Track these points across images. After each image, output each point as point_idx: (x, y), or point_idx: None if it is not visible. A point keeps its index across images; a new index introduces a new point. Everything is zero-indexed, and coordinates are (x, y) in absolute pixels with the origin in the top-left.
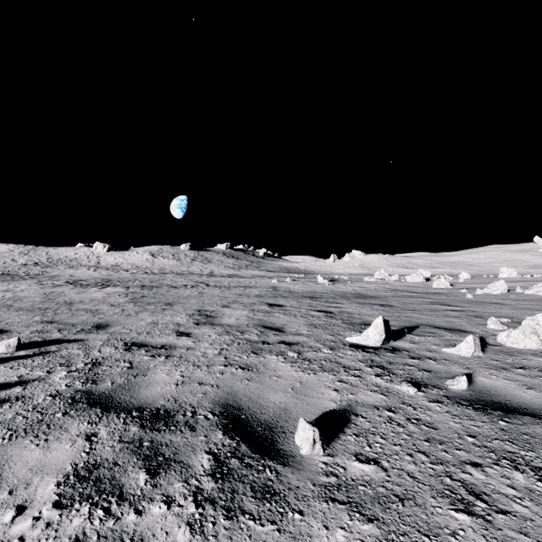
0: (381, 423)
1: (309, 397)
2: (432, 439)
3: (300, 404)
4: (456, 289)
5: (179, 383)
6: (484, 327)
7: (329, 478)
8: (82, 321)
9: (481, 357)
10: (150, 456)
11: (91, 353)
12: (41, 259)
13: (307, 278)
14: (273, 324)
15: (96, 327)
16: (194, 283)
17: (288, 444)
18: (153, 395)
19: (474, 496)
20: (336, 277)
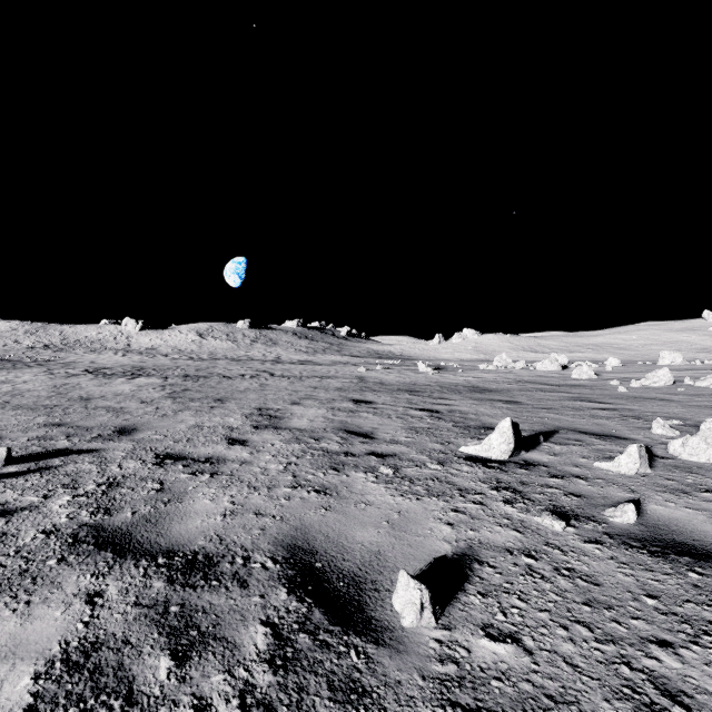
0: (518, 575)
1: (412, 535)
2: (594, 602)
3: (399, 545)
4: (604, 380)
5: (227, 513)
6: (648, 432)
7: (445, 666)
8: (100, 423)
9: (649, 475)
10: (178, 630)
11: (108, 469)
12: (53, 340)
13: (405, 365)
14: (359, 428)
15: (118, 432)
16: (254, 372)
17: (383, 609)
18: (190, 531)
19: (669, 698)
20: (443, 364)
